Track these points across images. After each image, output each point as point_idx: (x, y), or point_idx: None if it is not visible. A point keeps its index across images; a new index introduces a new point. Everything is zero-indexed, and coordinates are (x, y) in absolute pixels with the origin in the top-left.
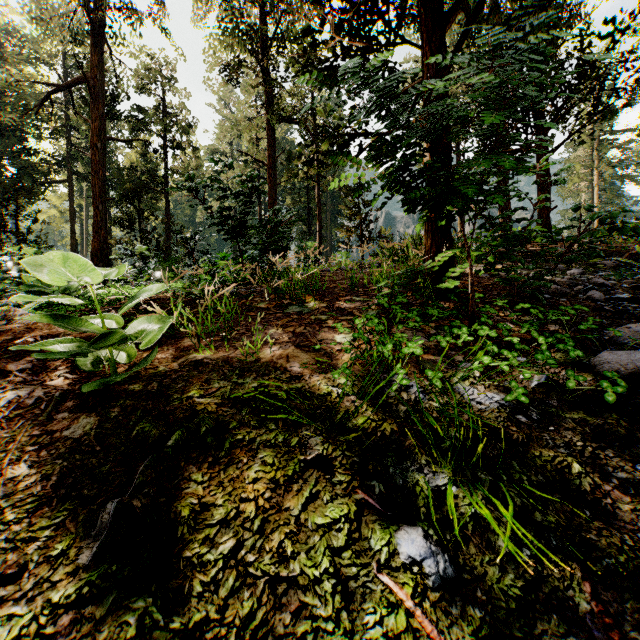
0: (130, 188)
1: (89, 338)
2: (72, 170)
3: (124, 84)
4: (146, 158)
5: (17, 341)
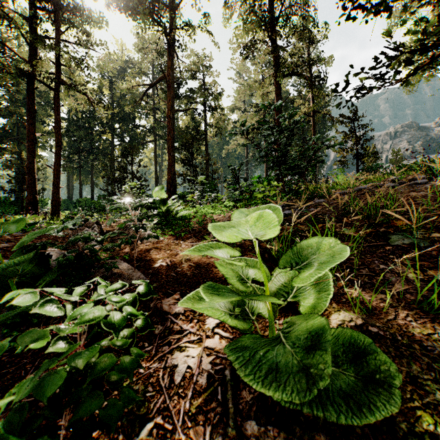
0: (187, 140)
1: (209, 268)
2: (155, 134)
3: (183, 76)
4: (193, 120)
5: (155, 265)
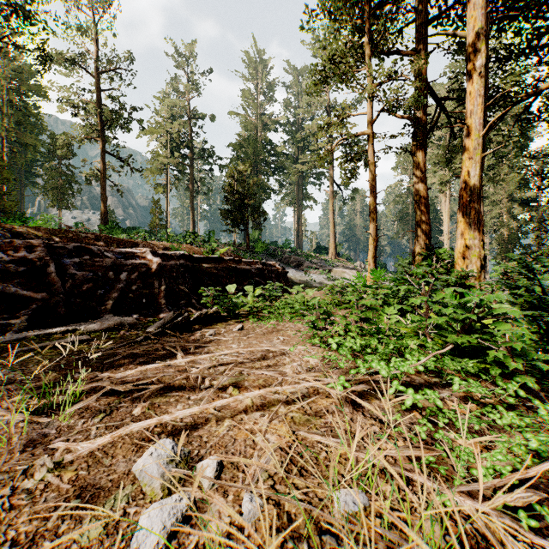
0: None
1: None
2: None
3: None
4: None
5: None
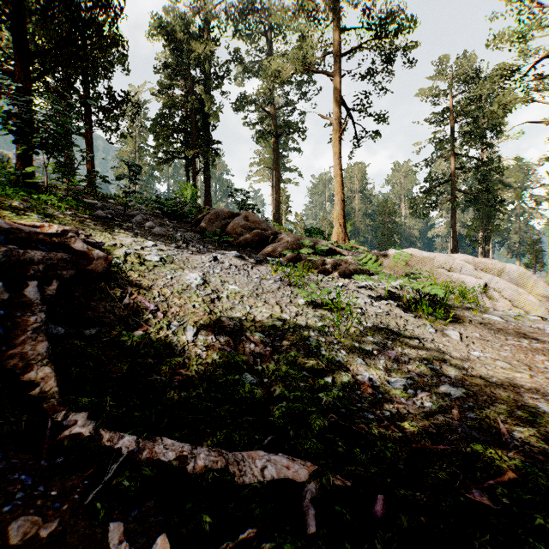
0: None
1: None
2: None
3: None
4: None
5: None
